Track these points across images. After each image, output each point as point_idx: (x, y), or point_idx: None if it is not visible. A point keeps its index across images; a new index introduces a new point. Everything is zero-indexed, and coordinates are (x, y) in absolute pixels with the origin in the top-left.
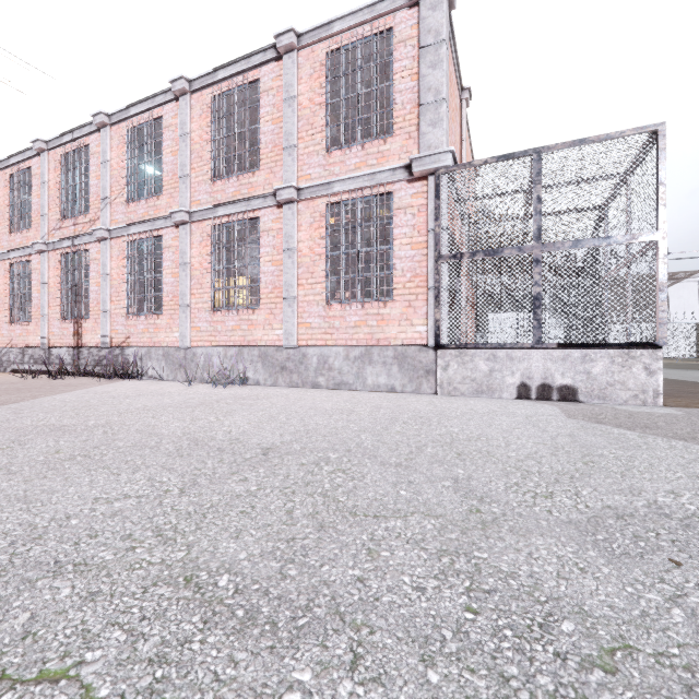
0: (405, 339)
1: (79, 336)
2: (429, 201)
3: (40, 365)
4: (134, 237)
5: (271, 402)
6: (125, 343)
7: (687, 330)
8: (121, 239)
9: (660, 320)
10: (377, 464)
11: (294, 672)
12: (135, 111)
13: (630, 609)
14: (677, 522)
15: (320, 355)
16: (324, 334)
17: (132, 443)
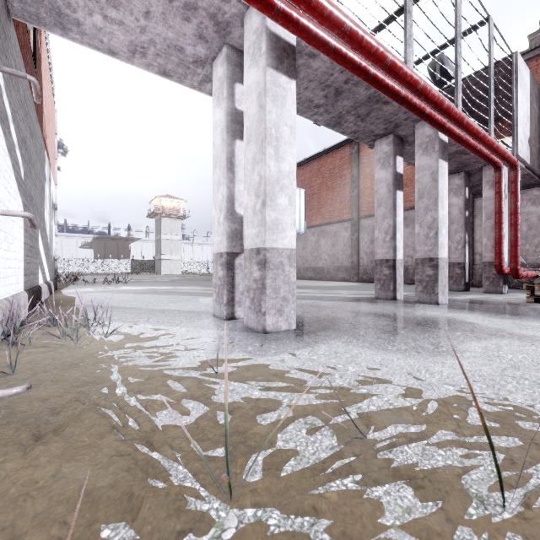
0: None
1: None
2: None
3: None
4: None
5: None
6: None
7: (128, 262)
8: None
9: None
10: None
11: None
12: None
13: None
14: None
15: None
16: None
17: None
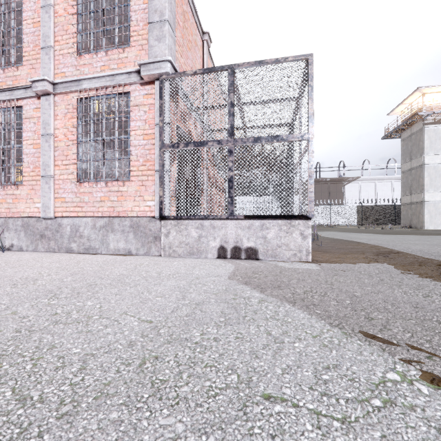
0: (139, 211)
1: None
2: (156, 101)
3: None
4: None
5: None
6: None
7: (353, 209)
8: None
9: (309, 198)
10: None
11: None
12: None
13: None
14: None
15: (73, 225)
16: (76, 207)
17: None
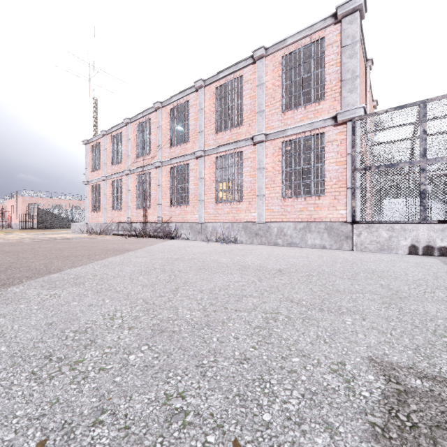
0: (332, 218)
1: (145, 217)
2: (348, 137)
3: (127, 231)
4: (174, 165)
5: (259, 252)
6: (169, 220)
7: None
8: (167, 166)
9: None
10: (338, 278)
11: (345, 319)
12: (175, 99)
13: None
14: None
15: (278, 227)
16: (281, 215)
17: (216, 265)
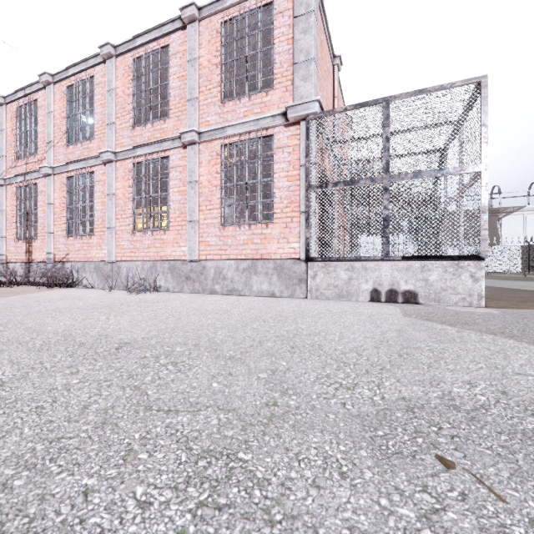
0: (283, 253)
1: (29, 254)
2: (301, 141)
3: (0, 277)
4: (72, 173)
5: (166, 304)
6: (65, 259)
7: (514, 251)
8: (62, 175)
9: (483, 237)
10: (212, 357)
11: None
12: (73, 72)
13: (373, 533)
14: (464, 415)
15: (216, 267)
16: (220, 250)
17: (8, 339)
